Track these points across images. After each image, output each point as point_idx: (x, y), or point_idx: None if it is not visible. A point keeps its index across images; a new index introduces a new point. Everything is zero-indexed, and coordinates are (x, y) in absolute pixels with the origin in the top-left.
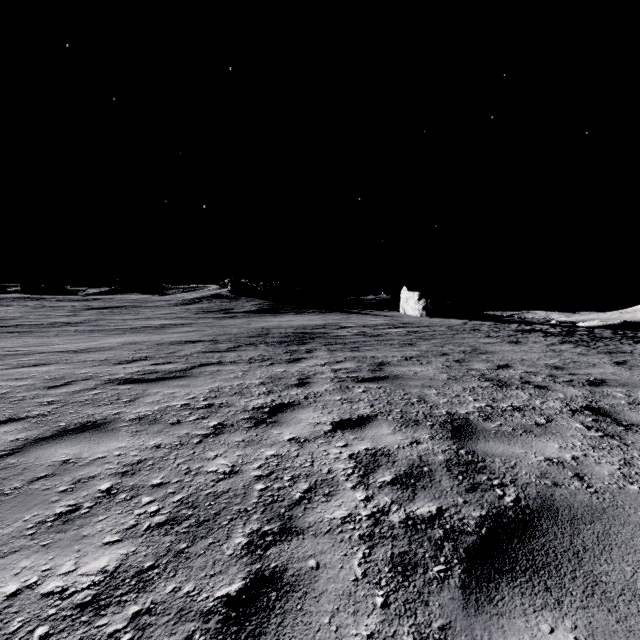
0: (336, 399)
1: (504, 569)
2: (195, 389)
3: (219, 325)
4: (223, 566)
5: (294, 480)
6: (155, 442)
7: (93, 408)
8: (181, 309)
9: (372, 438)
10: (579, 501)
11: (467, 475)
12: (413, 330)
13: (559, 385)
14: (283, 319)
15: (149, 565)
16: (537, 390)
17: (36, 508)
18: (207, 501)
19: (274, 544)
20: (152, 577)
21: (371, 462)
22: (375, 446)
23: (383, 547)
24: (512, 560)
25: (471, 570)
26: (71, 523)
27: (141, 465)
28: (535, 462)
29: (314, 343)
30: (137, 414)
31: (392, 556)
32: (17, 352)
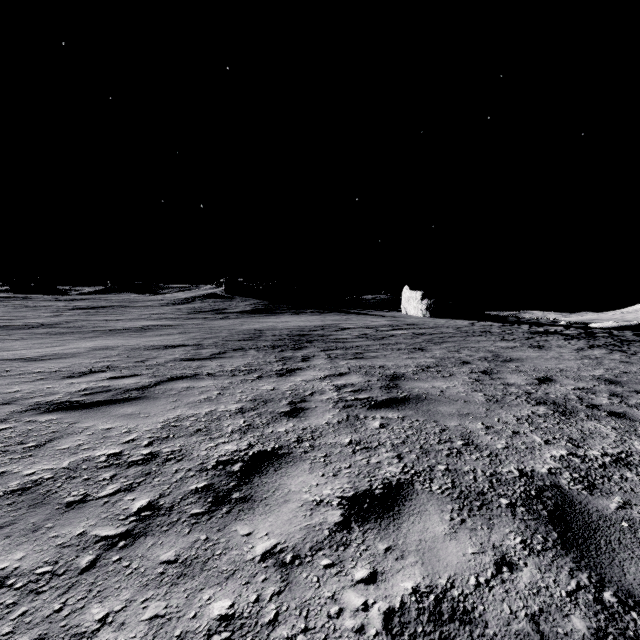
0: (344, 442)
1: None
2: (144, 422)
3: (208, 326)
4: None
5: None
6: (5, 565)
7: None
8: (171, 309)
9: (419, 550)
10: None
11: None
12: (419, 332)
13: (639, 411)
14: (278, 320)
15: None
16: (618, 421)
17: None
18: None
19: None
20: None
21: None
22: (431, 580)
23: None
24: None
25: None
26: None
27: None
28: None
29: (311, 348)
30: (26, 479)
31: None
32: None
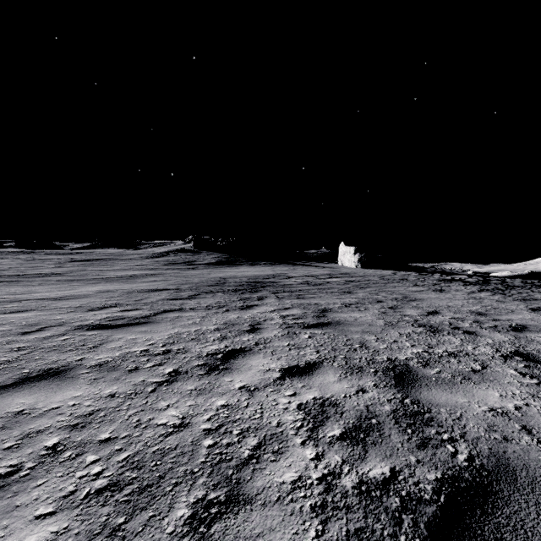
0: (284, 345)
1: None
2: (156, 335)
3: (183, 275)
4: None
5: (243, 434)
6: (110, 391)
7: (58, 354)
8: (151, 261)
9: (319, 386)
10: (534, 460)
11: (416, 428)
12: (350, 279)
13: (486, 330)
14: (238, 270)
15: None
16: (467, 335)
17: None
18: (153, 460)
19: (219, 518)
20: None
21: (319, 413)
22: (322, 395)
23: (337, 522)
24: (479, 539)
25: None
26: (7, 489)
27: (93, 417)
28: (480, 413)
29: (265, 291)
30: (98, 360)
31: (347, 534)
32: (3, 299)
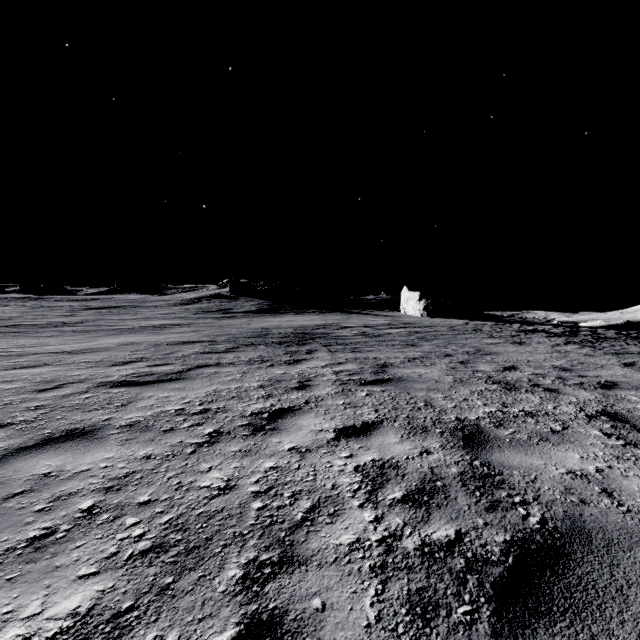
0: (339, 403)
1: (539, 610)
2: (191, 392)
3: (218, 325)
4: (214, 607)
5: (295, 497)
6: (145, 452)
7: (82, 413)
8: (180, 309)
9: (378, 447)
10: (612, 522)
11: (485, 491)
12: (414, 330)
13: (570, 388)
14: (283, 319)
15: (128, 606)
16: (548, 393)
17: (7, 531)
18: (198, 523)
19: (273, 578)
20: (130, 622)
21: (379, 475)
22: (382, 457)
23: (398, 581)
24: (547, 598)
25: (501, 612)
26: (44, 550)
27: (128, 479)
28: (557, 475)
29: (314, 344)
30: (128, 420)
31: (409, 593)
32: (11, 353)
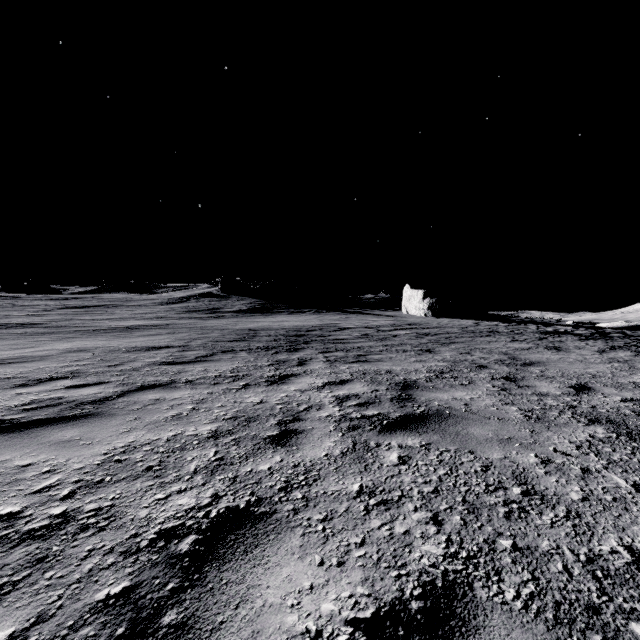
0: (351, 491)
1: None
2: (79, 454)
3: (200, 326)
4: None
5: None
6: None
7: None
8: (165, 308)
9: None
10: None
11: None
12: (423, 332)
13: None
14: (275, 319)
15: None
16: None
17: None
18: None
19: None
20: None
21: None
22: None
23: None
24: None
25: None
26: None
27: None
28: None
29: (309, 349)
30: None
31: None
32: None
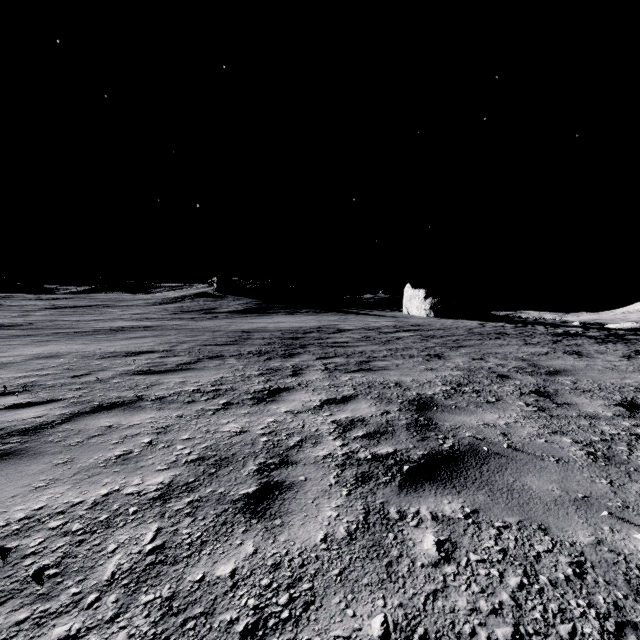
0: None
1: None
2: None
3: (191, 328)
4: None
5: None
6: None
7: None
8: (157, 309)
9: None
10: None
11: None
12: (428, 334)
13: None
14: (271, 320)
15: None
16: None
17: None
18: None
19: None
20: None
21: None
22: None
23: None
24: None
25: None
26: None
27: None
28: None
29: (305, 355)
30: None
31: None
32: None
